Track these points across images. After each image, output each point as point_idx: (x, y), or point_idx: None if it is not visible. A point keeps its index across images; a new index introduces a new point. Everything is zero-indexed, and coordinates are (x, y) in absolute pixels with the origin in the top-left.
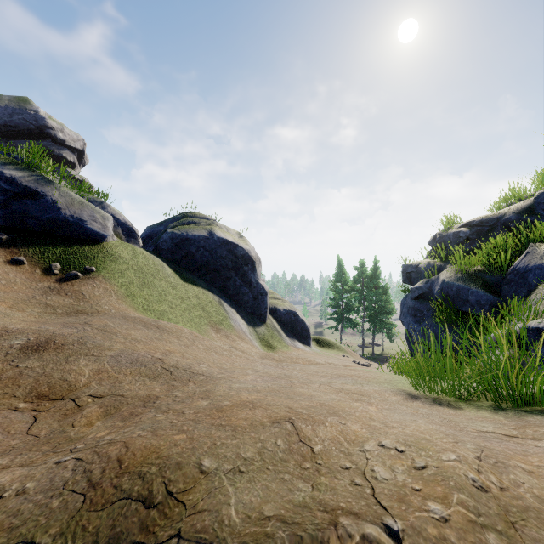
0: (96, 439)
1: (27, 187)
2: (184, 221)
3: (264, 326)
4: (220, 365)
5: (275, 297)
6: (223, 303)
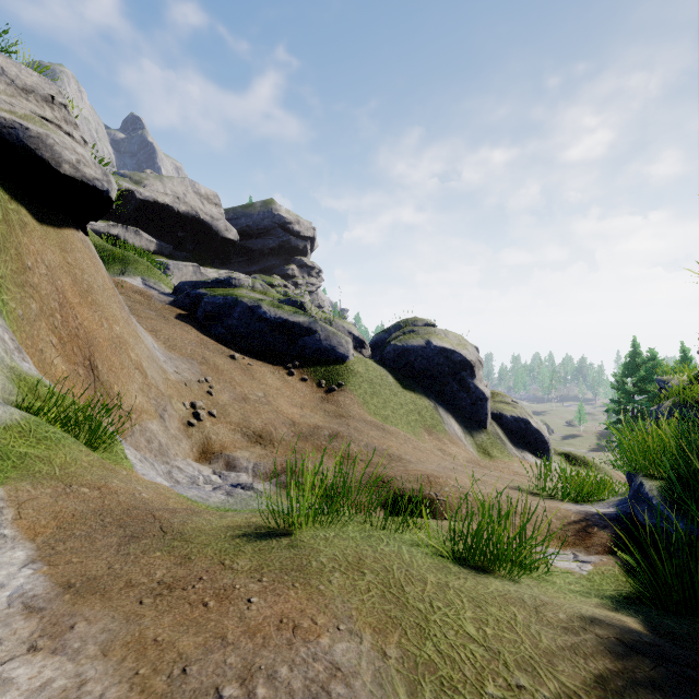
0: (367, 471)
1: (306, 328)
2: (405, 330)
3: (484, 433)
4: (419, 458)
5: (503, 401)
6: (438, 408)
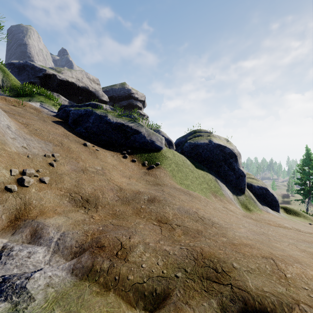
0: (186, 243)
1: (135, 129)
2: (195, 135)
3: (243, 196)
4: (223, 219)
5: (251, 177)
6: (217, 181)
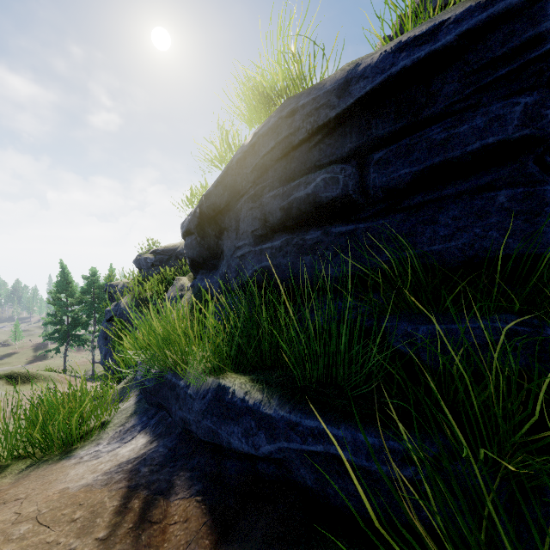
0: None
1: None
2: None
3: None
4: None
5: None
6: None
